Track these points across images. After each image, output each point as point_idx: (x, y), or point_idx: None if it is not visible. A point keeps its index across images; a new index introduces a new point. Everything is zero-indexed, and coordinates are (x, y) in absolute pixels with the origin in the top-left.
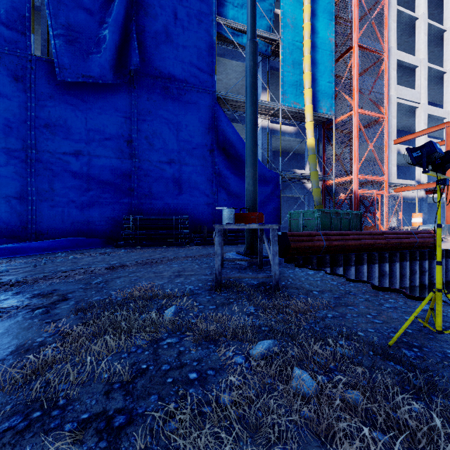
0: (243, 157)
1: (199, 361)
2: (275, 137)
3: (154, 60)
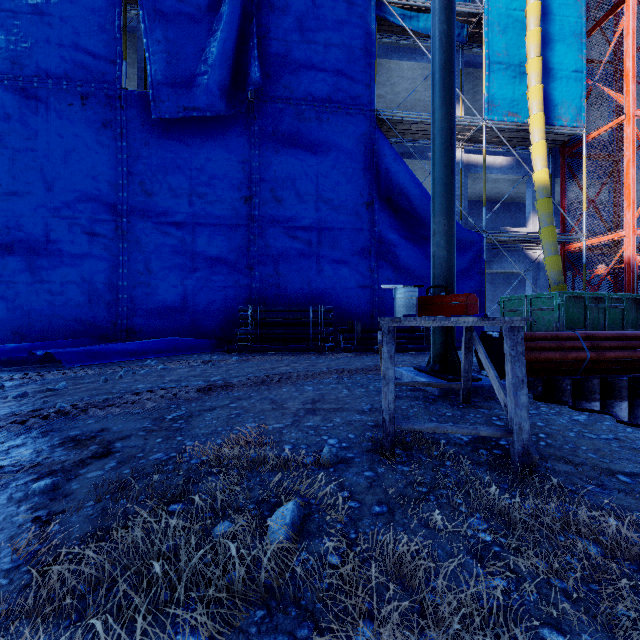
0: (420, 210)
1: None
2: (473, 177)
3: (282, 73)
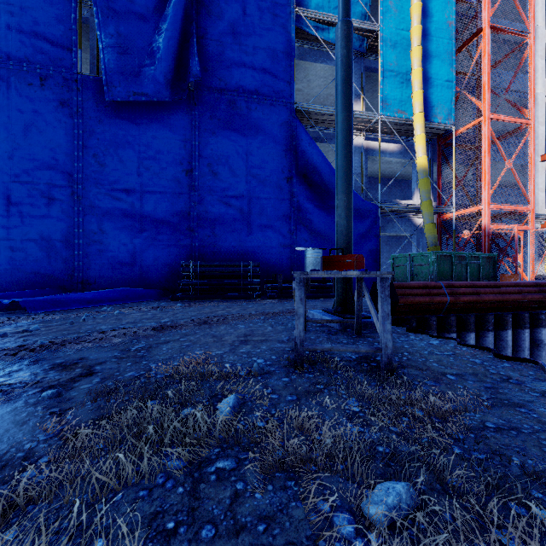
0: (330, 185)
1: (268, 522)
2: (372, 159)
3: (218, 68)
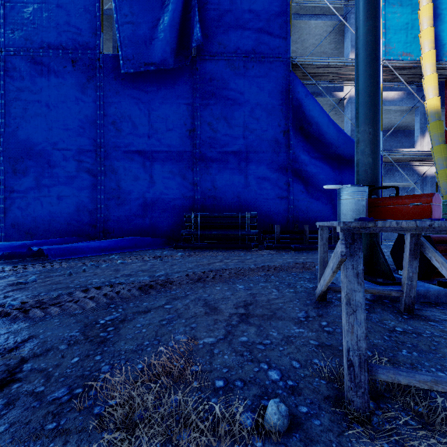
0: (328, 135)
1: None
2: None
3: (217, 33)
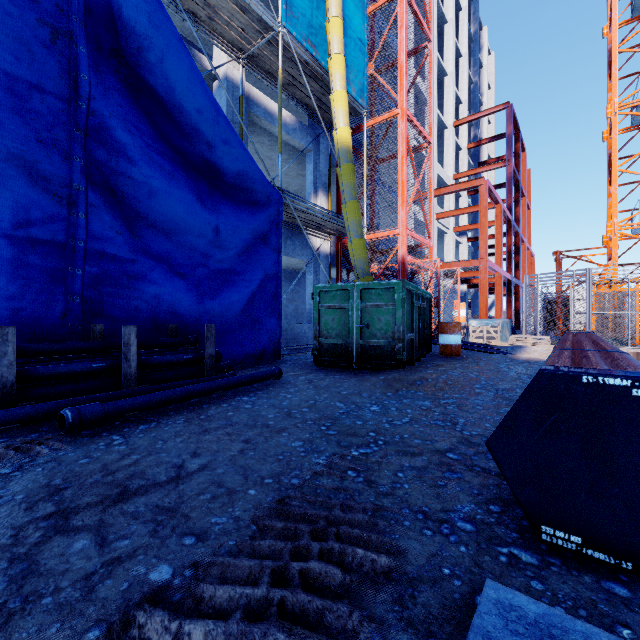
0: (190, 103)
1: None
2: (249, 128)
3: None
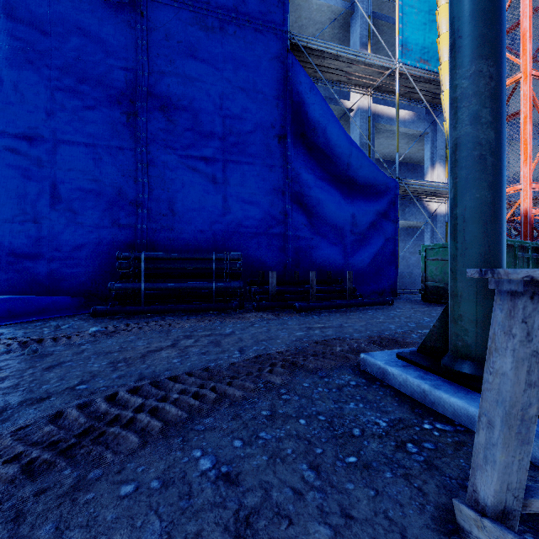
0: (338, 147)
1: None
2: (375, 131)
3: None
